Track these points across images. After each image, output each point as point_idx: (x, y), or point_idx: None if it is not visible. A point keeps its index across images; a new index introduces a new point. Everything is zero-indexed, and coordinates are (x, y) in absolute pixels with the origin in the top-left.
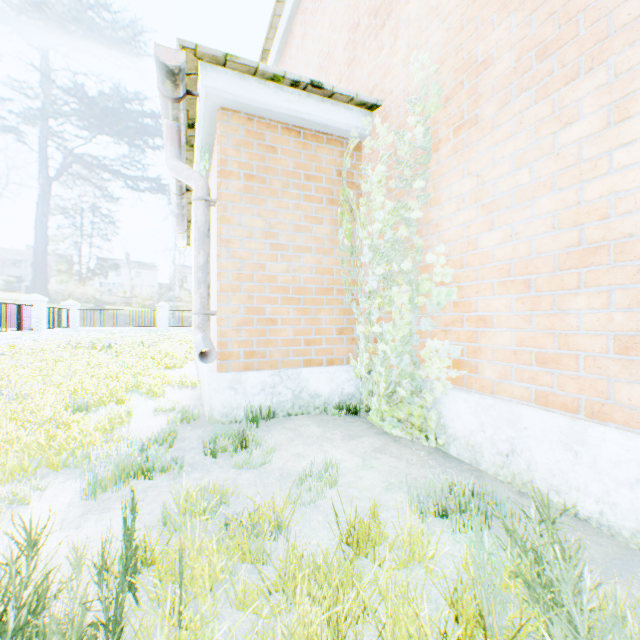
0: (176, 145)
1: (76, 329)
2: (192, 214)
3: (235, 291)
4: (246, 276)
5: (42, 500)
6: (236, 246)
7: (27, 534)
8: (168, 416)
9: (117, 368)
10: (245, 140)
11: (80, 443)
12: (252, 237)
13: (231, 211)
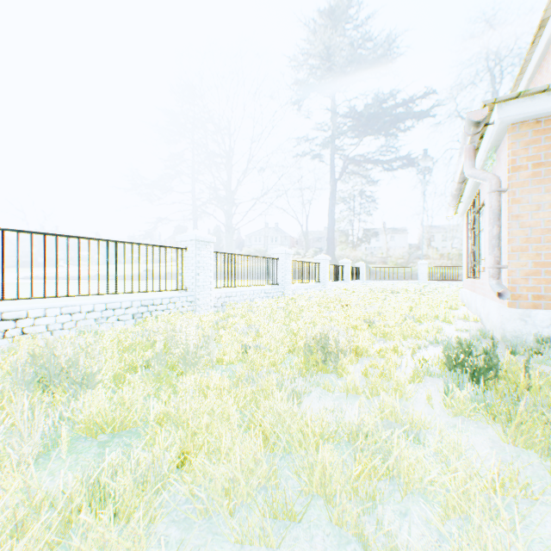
0: (471, 159)
1: (363, 281)
2: (464, 191)
3: (522, 251)
4: (533, 239)
5: (424, 349)
6: (523, 218)
7: (458, 340)
8: (468, 332)
9: (411, 305)
10: (532, 139)
11: (427, 333)
12: (539, 209)
13: (519, 194)
